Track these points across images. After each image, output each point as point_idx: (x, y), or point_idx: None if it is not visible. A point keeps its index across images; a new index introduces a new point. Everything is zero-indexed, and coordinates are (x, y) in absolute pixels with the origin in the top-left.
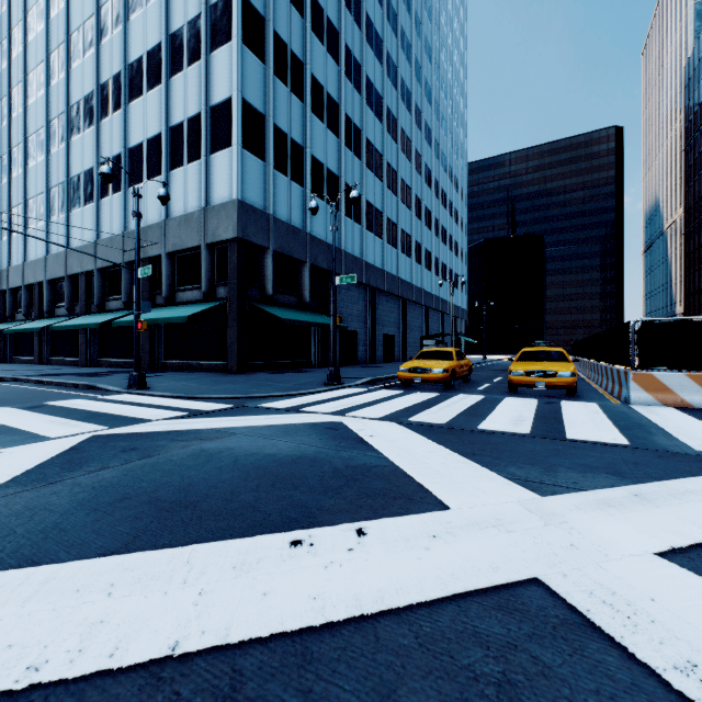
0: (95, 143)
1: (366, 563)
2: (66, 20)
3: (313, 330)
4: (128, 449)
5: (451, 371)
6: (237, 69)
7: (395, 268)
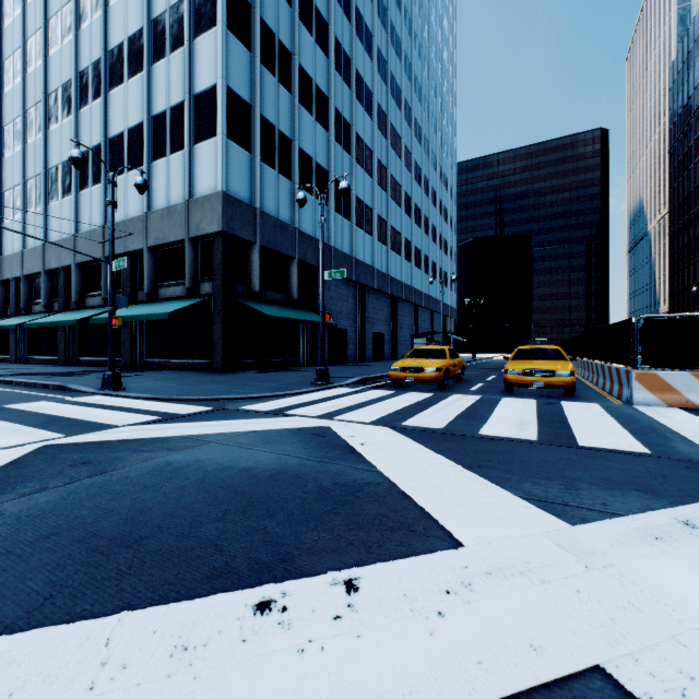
0: (74, 132)
1: (359, 642)
2: (43, 4)
3: (301, 328)
4: (80, 462)
5: (444, 370)
6: (222, 56)
7: (385, 265)
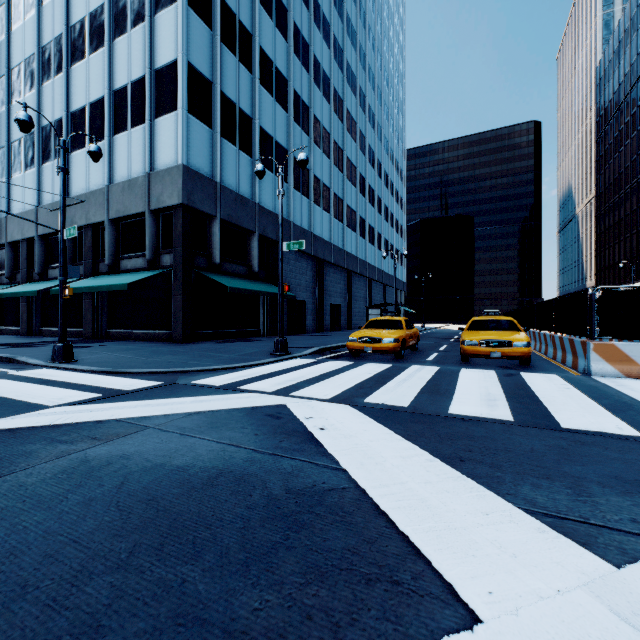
0: (37, 106)
1: None
2: None
3: (261, 300)
4: None
5: (401, 340)
6: (182, 31)
7: (341, 241)
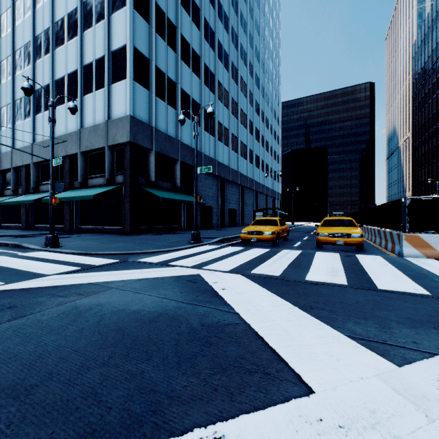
0: (32, 76)
1: None
2: None
3: (182, 205)
4: (7, 307)
5: (277, 233)
6: (129, 26)
7: (236, 166)
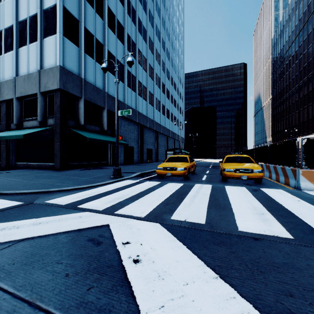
0: None
1: None
2: None
3: (109, 145)
4: None
5: (188, 168)
6: None
7: (152, 116)
